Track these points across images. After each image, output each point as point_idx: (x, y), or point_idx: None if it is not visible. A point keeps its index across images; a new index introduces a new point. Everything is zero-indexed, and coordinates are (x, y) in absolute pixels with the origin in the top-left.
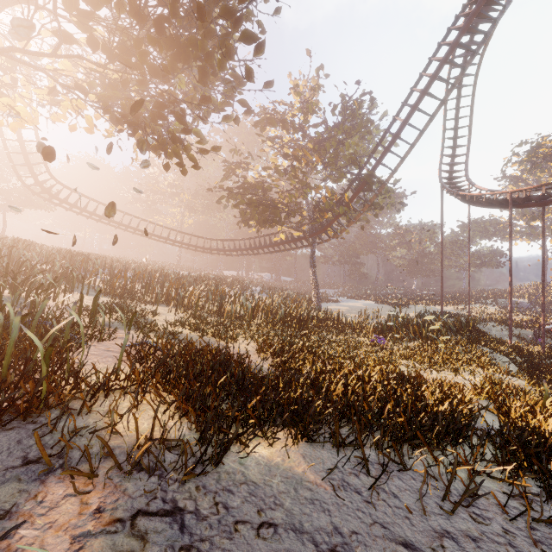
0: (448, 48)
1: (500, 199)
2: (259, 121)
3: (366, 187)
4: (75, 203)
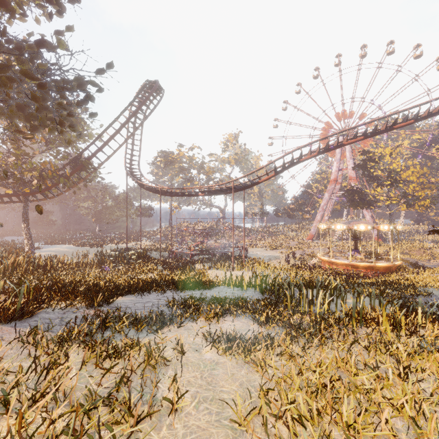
0: (136, 109)
1: (156, 190)
2: None
3: (84, 168)
4: None
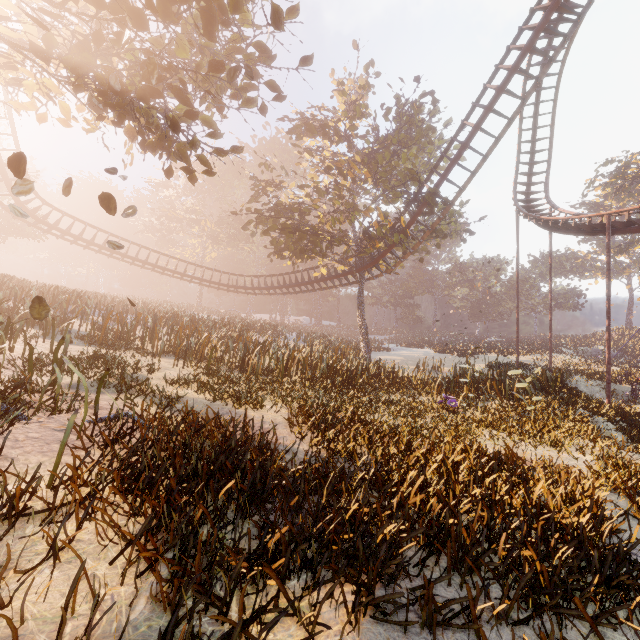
0: (533, 33)
1: (594, 224)
2: (294, 127)
3: (428, 209)
4: (68, 229)
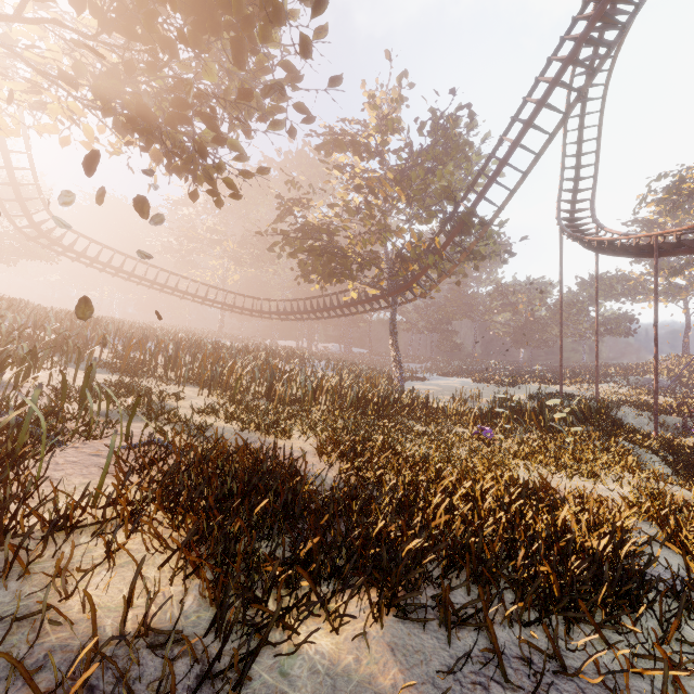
0: (575, 44)
1: (641, 245)
2: (323, 143)
3: (464, 230)
4: (83, 251)
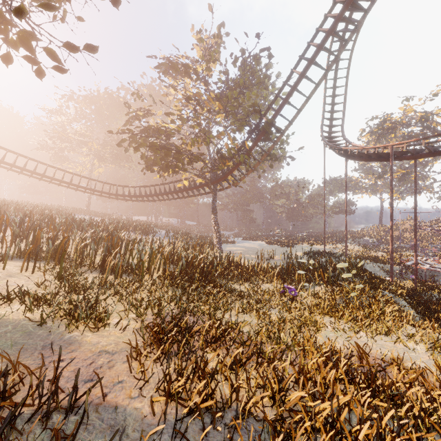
0: (344, 4)
1: (381, 152)
2: (161, 63)
3: (265, 137)
4: None
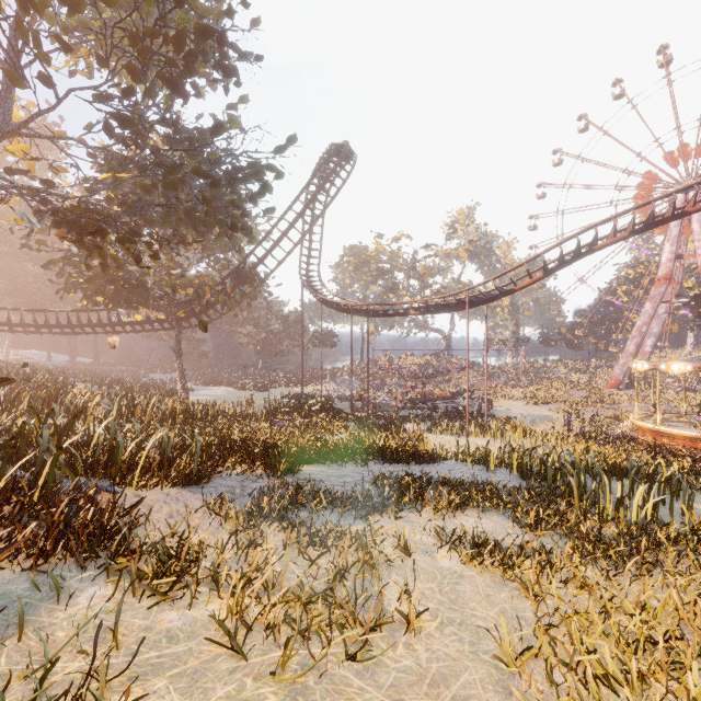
0: (317, 190)
1: (345, 308)
2: None
3: (248, 281)
4: None
